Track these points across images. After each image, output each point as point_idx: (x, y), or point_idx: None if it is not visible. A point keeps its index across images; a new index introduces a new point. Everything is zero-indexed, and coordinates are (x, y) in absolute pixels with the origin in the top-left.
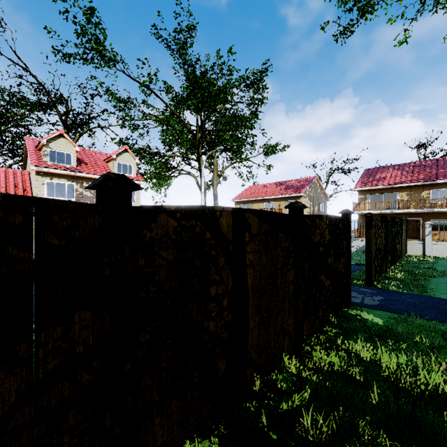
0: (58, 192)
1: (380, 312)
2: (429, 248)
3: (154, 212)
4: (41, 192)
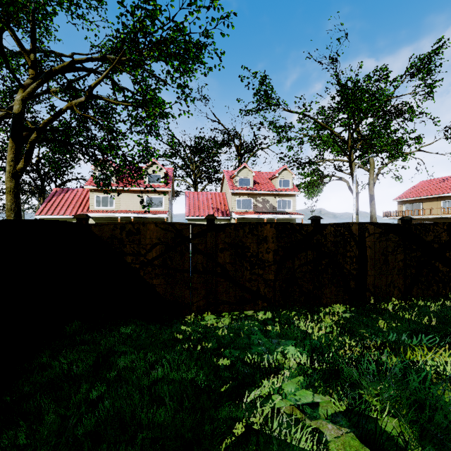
0: (242, 205)
1: None
2: None
3: (326, 225)
4: (234, 206)
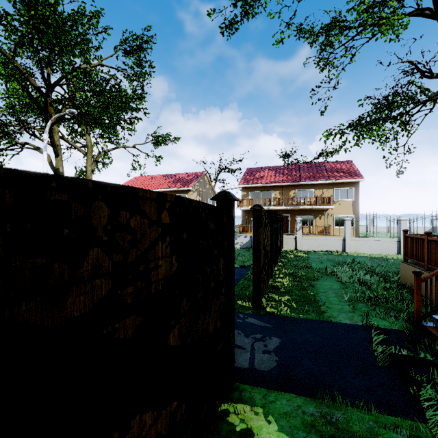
0: None
1: (285, 401)
2: (300, 243)
3: None
4: None
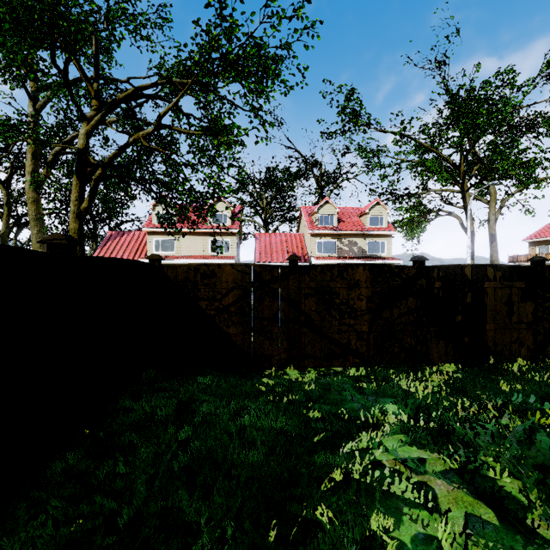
0: (324, 249)
1: None
2: None
3: (432, 268)
4: (314, 250)
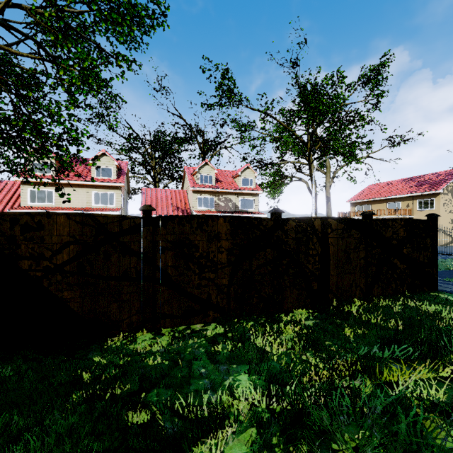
0: (204, 204)
1: None
2: None
3: (287, 220)
4: (195, 204)
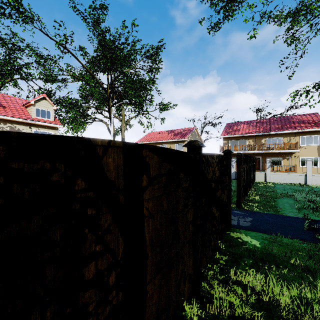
0: None
1: (254, 233)
2: (269, 177)
3: None
4: None
